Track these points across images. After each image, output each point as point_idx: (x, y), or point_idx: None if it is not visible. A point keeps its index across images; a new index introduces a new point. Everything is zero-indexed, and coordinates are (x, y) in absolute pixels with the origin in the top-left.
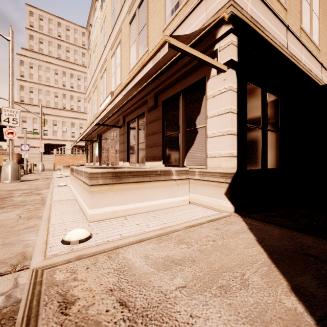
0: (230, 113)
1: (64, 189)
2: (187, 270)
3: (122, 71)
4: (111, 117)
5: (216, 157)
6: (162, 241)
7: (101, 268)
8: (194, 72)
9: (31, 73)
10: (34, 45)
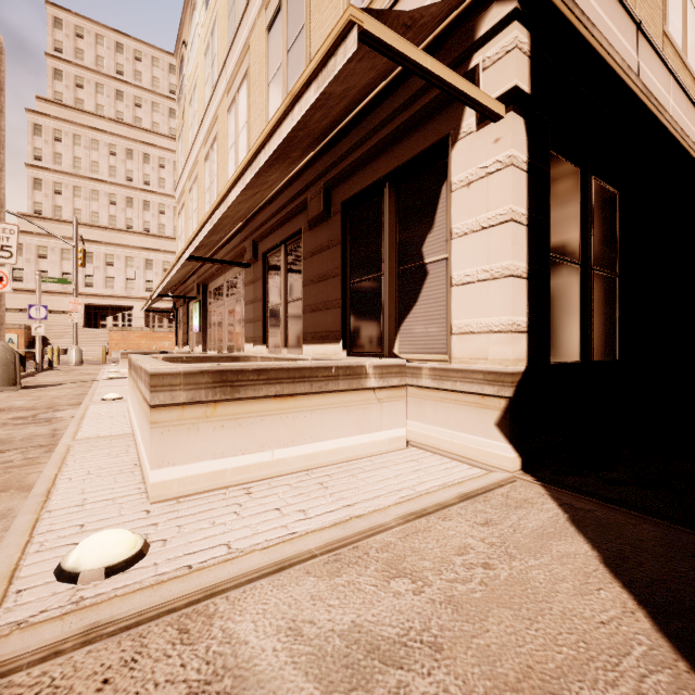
0: (512, 222)
1: (113, 409)
2: (421, 687)
3: (252, 139)
4: (226, 243)
5: (474, 334)
6: (341, 569)
7: (150, 682)
8: (419, 127)
9: (57, 153)
10: (65, 92)
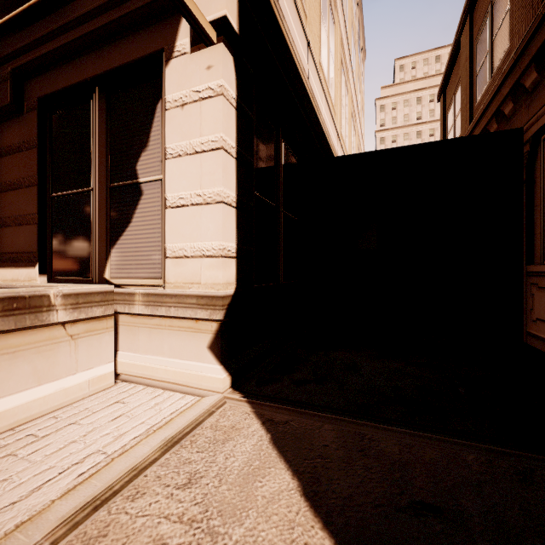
0: (223, 150)
1: None
2: None
3: None
4: None
5: (188, 258)
6: None
7: None
8: (131, 34)
9: None
10: None
